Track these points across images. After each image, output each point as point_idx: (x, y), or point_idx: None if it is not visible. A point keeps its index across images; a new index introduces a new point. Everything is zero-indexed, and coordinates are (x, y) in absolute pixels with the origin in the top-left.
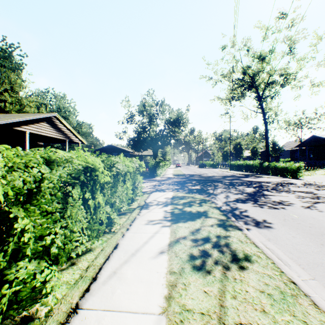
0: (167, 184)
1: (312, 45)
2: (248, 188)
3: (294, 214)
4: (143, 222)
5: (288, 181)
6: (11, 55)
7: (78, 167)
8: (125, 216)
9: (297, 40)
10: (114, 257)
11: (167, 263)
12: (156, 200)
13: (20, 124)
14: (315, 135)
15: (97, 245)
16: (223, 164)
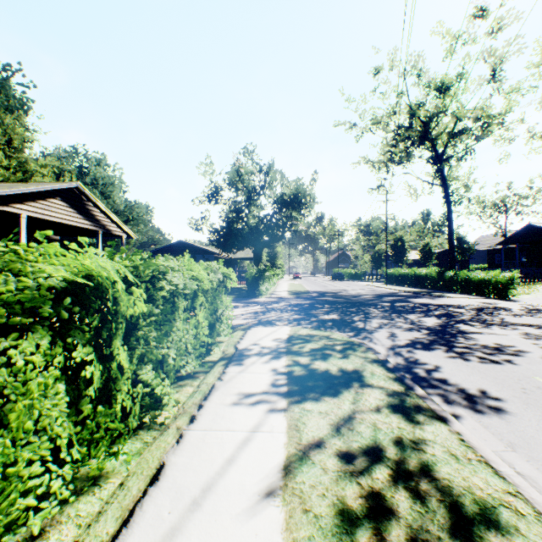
0: (279, 310)
1: (531, 66)
2: (427, 318)
3: (538, 375)
4: (229, 399)
5: (495, 304)
6: (7, 84)
7: (38, 282)
8: (193, 380)
9: (506, 57)
10: (145, 514)
11: (281, 541)
12: (257, 345)
13: (9, 201)
14: (532, 225)
15: (116, 466)
16: (374, 274)
